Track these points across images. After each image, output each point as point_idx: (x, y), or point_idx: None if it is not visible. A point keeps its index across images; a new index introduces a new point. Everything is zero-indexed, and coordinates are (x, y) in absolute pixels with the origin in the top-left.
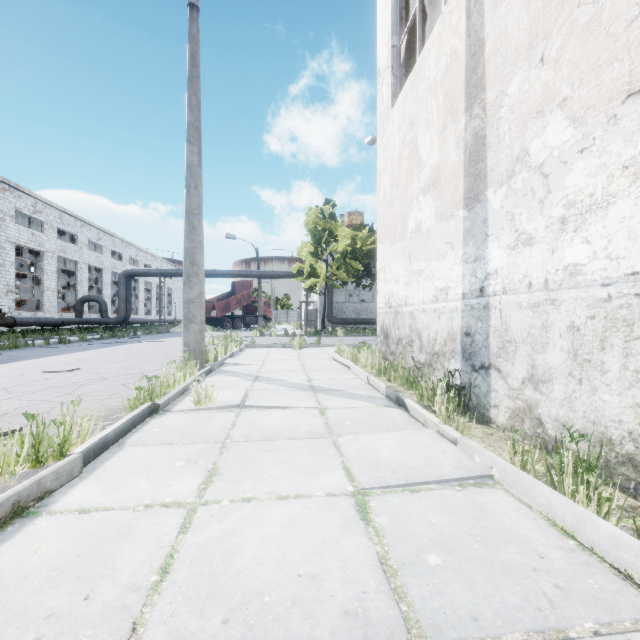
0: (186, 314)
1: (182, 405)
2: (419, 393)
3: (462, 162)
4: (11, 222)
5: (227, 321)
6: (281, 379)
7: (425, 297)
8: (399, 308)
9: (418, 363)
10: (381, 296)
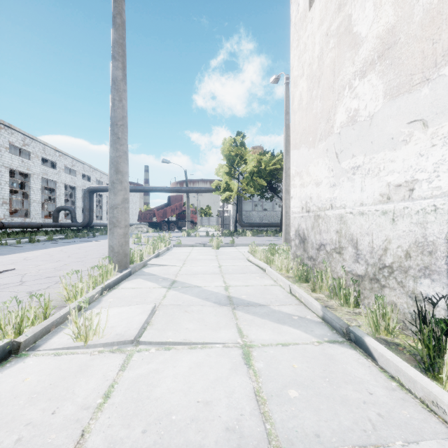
0: (111, 219)
1: (62, 335)
2: (373, 322)
3: None
4: (5, 152)
5: (164, 225)
6: (197, 285)
7: (365, 197)
8: (321, 212)
9: (352, 274)
10: (296, 201)
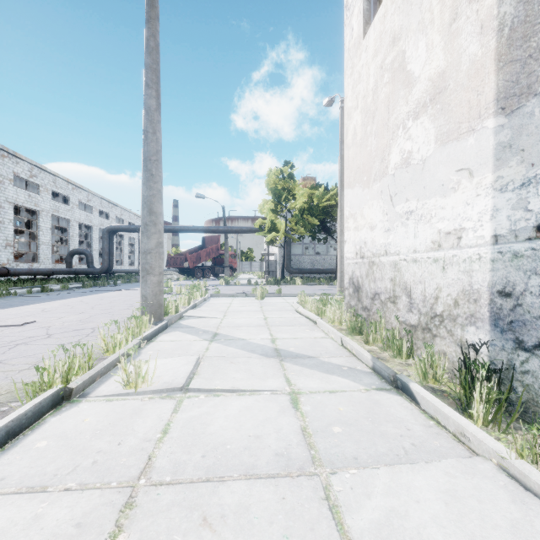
0: (143, 265)
1: (109, 384)
2: (422, 370)
3: (492, 50)
4: (9, 185)
5: (198, 271)
6: (241, 338)
7: (418, 244)
8: (375, 258)
9: (406, 324)
10: (350, 245)
